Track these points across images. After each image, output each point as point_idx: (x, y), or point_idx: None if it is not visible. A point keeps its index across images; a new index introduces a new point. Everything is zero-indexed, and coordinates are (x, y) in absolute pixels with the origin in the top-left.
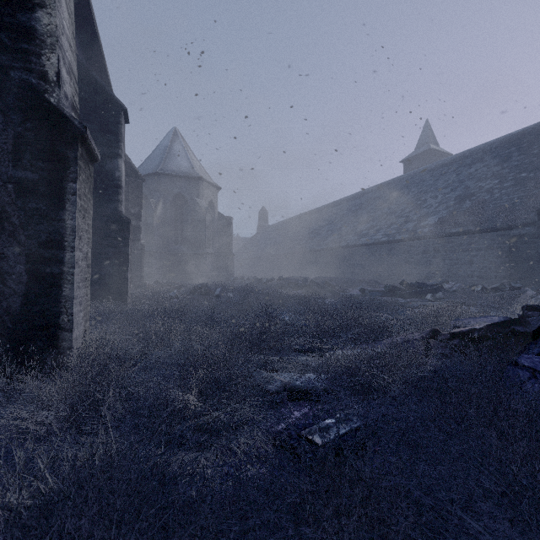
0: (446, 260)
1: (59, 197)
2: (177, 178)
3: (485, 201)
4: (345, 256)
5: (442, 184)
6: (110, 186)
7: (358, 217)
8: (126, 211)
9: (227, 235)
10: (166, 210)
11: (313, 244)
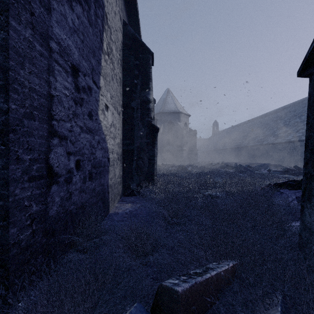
0: None
1: (154, 145)
2: (169, 113)
3: None
4: (266, 150)
5: None
6: None
7: (277, 125)
8: None
9: (194, 140)
10: (164, 129)
11: (245, 142)
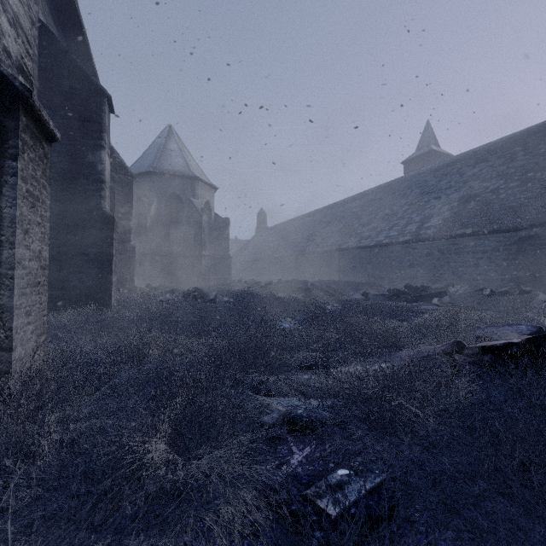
0: (451, 262)
1: None
2: (172, 177)
3: (491, 201)
4: (346, 259)
5: (445, 184)
6: (91, 181)
7: (358, 218)
8: (115, 210)
9: (224, 237)
10: (160, 210)
11: (313, 246)
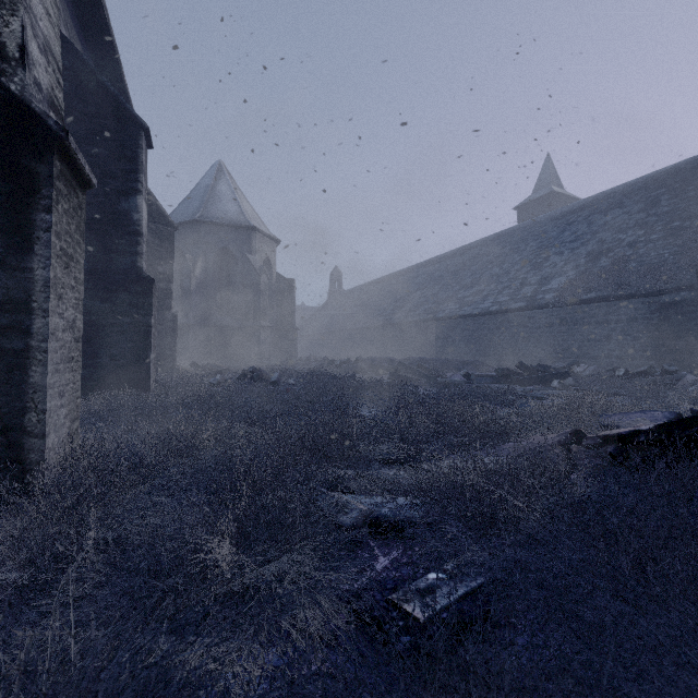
0: (576, 335)
1: (24, 235)
2: (222, 227)
3: (627, 258)
4: (443, 331)
5: (569, 236)
6: (125, 233)
7: (459, 279)
8: (152, 269)
9: (288, 303)
10: (208, 270)
11: (401, 315)
